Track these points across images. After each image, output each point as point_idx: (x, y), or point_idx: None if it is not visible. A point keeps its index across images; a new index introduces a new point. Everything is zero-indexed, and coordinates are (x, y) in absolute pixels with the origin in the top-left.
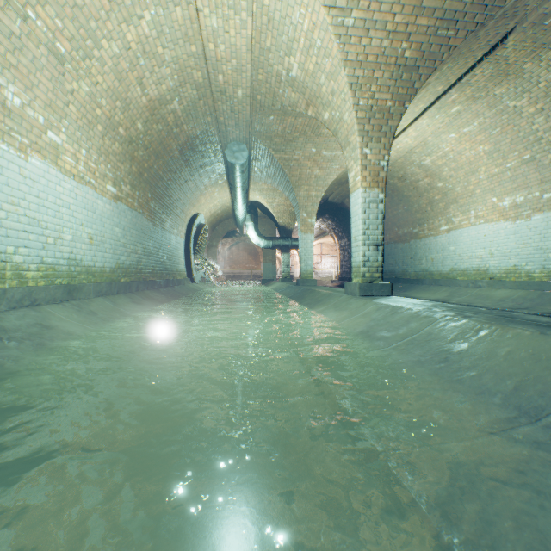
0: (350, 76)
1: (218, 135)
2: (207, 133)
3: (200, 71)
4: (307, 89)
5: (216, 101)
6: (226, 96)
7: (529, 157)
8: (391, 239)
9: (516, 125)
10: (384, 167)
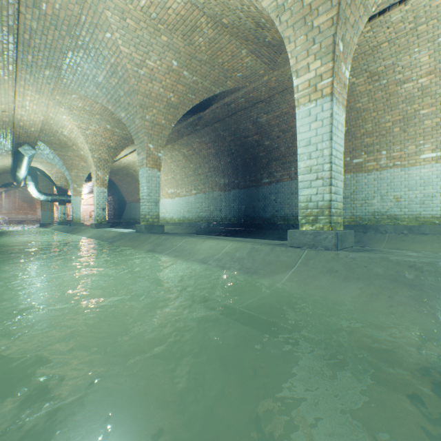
0: (90, 147)
1: (12, 136)
2: (3, 135)
3: (8, 118)
4: (73, 140)
5: (16, 128)
6: (24, 128)
7: (173, 176)
8: (134, 200)
9: (168, 164)
10: (107, 179)
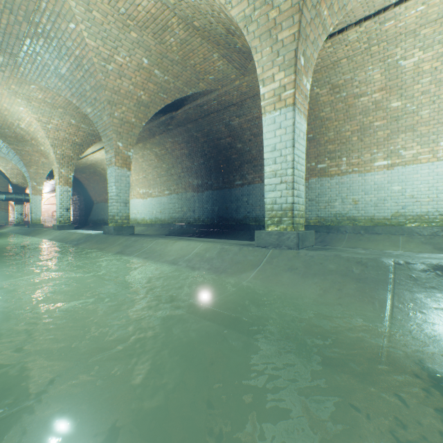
0: (52, 142)
1: None
2: None
3: None
4: (31, 134)
5: None
6: None
7: (145, 176)
8: (103, 200)
9: (139, 163)
10: (71, 178)
